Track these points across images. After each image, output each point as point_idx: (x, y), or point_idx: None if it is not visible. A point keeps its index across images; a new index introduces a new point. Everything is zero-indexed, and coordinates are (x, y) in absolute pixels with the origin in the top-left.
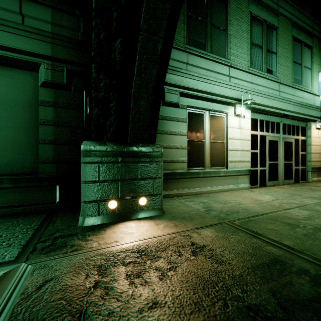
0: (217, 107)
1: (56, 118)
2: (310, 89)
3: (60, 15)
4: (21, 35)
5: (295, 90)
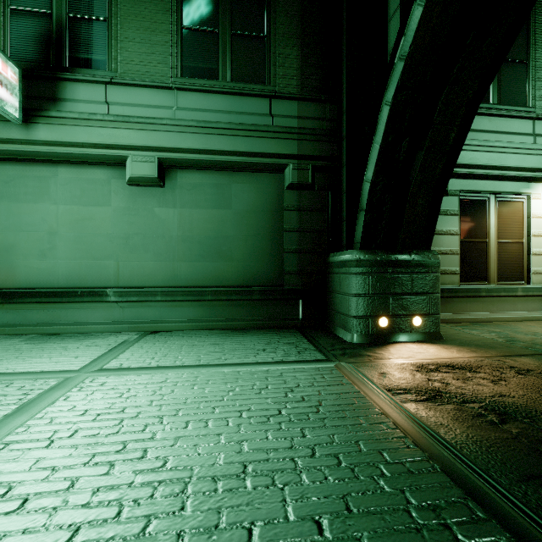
0: (511, 186)
1: (300, 223)
2: None
3: (306, 105)
4: (271, 137)
5: None
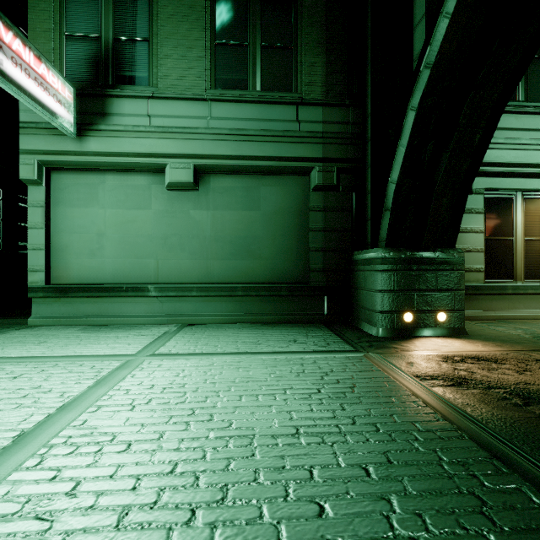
0: (539, 183)
1: (326, 223)
2: None
3: (331, 110)
4: (297, 142)
5: None
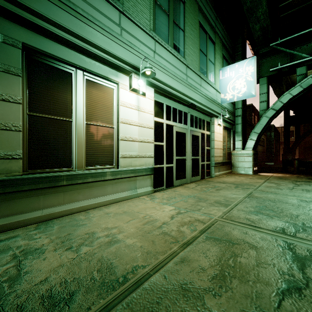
0: (100, 68)
1: None
2: (213, 84)
3: None
4: None
5: (201, 79)
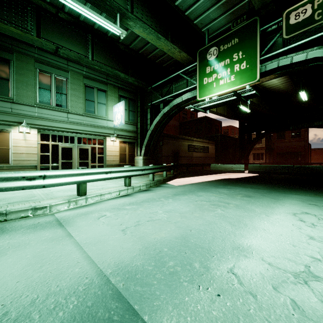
0: (0, 126)
1: None
2: (104, 116)
3: None
4: None
5: (85, 117)
